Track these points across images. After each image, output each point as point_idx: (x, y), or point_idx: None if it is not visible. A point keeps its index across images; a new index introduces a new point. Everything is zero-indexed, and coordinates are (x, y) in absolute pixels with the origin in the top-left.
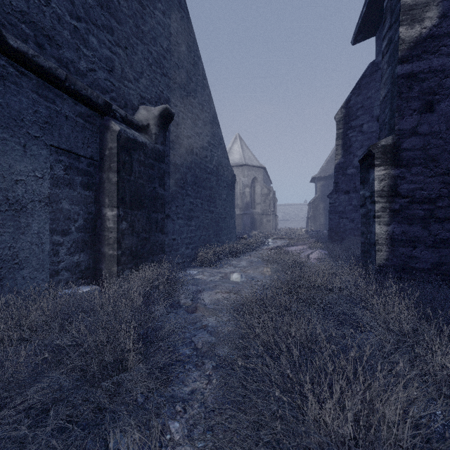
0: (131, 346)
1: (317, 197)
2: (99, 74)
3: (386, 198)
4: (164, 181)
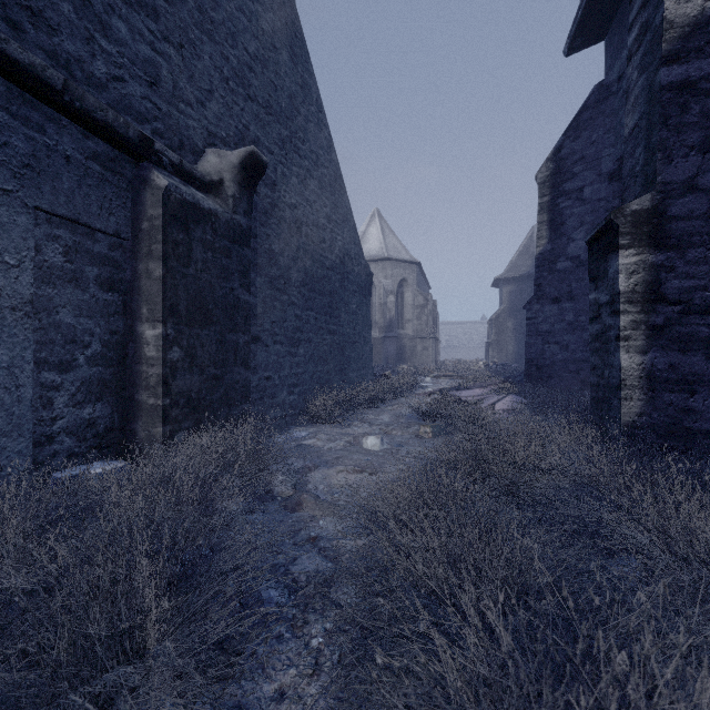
0: (152, 601)
1: (503, 310)
2: (131, 87)
3: (640, 305)
4: (249, 279)
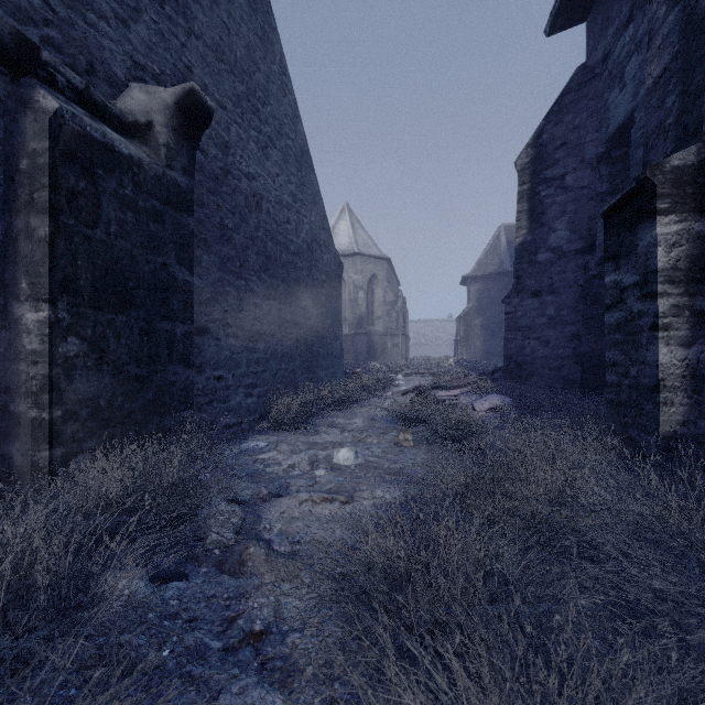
0: None
1: (471, 308)
2: None
3: (683, 286)
4: (190, 254)
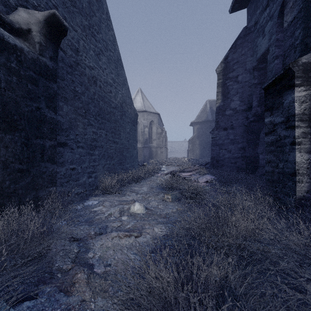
0: None
1: (194, 136)
2: None
3: (307, 122)
4: (55, 104)
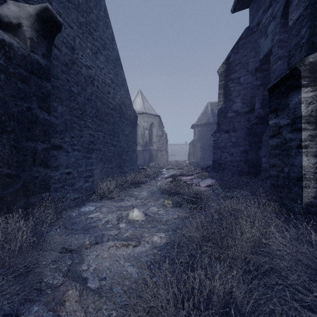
0: None
1: (195, 138)
2: None
3: (314, 125)
4: (48, 104)
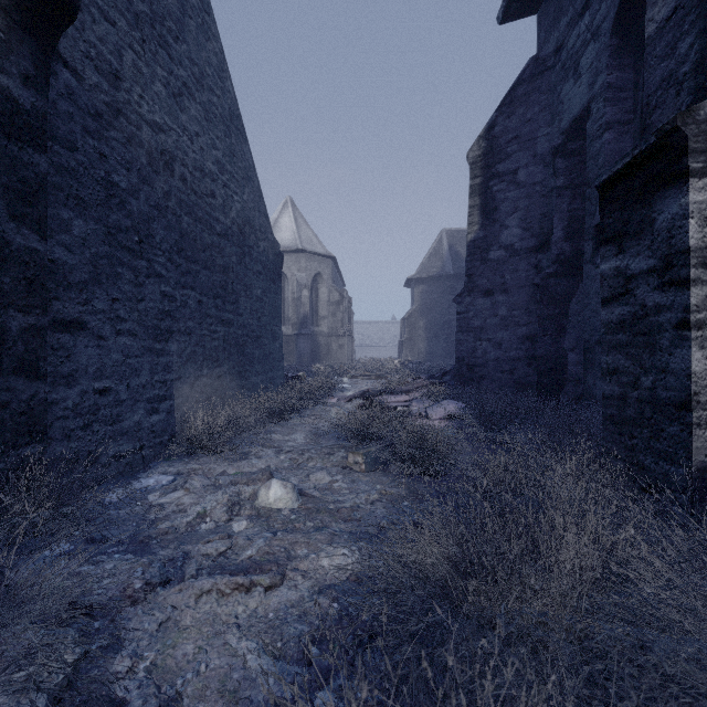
0: None
1: (415, 309)
2: None
3: None
4: (41, 210)
